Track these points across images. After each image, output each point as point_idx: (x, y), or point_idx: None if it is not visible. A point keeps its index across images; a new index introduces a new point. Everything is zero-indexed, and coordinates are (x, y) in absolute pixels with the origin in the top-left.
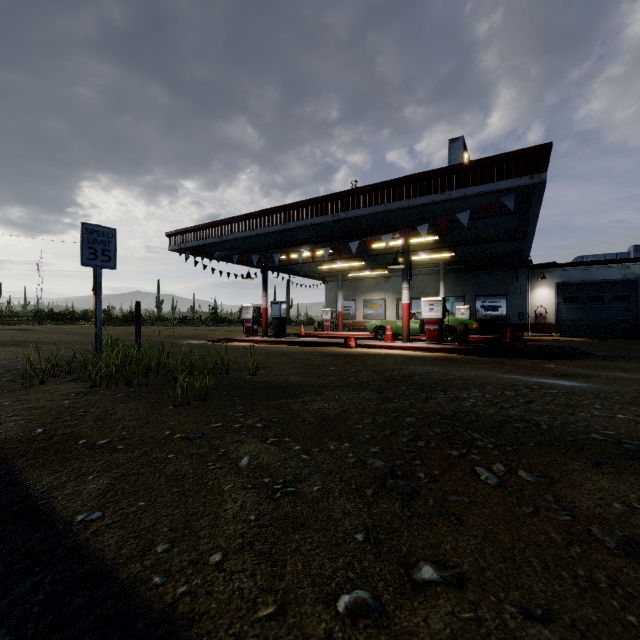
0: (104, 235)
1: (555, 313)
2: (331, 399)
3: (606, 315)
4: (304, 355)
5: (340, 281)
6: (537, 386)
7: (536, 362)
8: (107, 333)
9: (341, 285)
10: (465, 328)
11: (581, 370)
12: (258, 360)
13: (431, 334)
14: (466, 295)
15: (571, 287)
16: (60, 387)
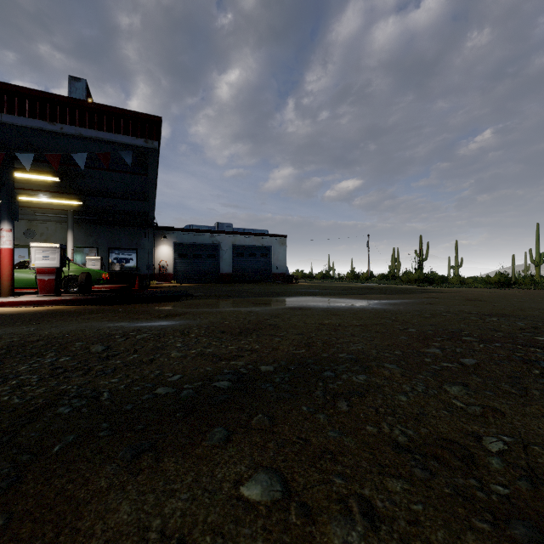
0: None
1: (173, 265)
2: None
3: (203, 267)
4: None
5: None
6: (136, 332)
7: (151, 306)
8: None
9: None
10: (88, 277)
11: (181, 309)
12: None
13: (45, 285)
14: (100, 247)
15: (183, 247)
16: None
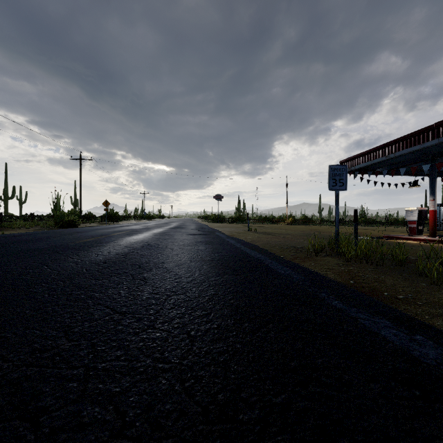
0: (340, 170)
1: None
2: None
3: None
4: None
5: None
6: None
7: None
8: (299, 229)
9: None
10: None
11: None
12: None
13: None
14: None
15: None
16: (327, 259)
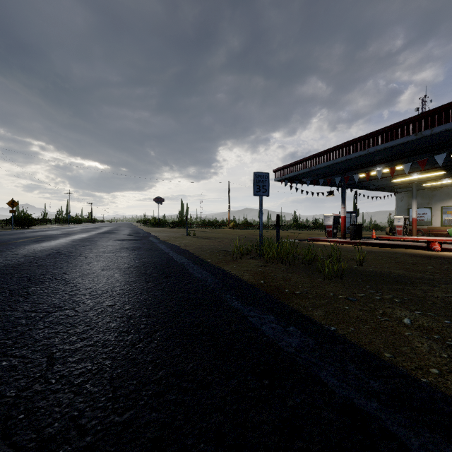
0: (263, 177)
1: None
2: (451, 291)
3: None
4: (390, 254)
5: (414, 191)
6: None
7: None
8: (238, 233)
9: (415, 194)
10: None
11: None
12: (352, 255)
13: None
14: None
15: None
16: (250, 261)
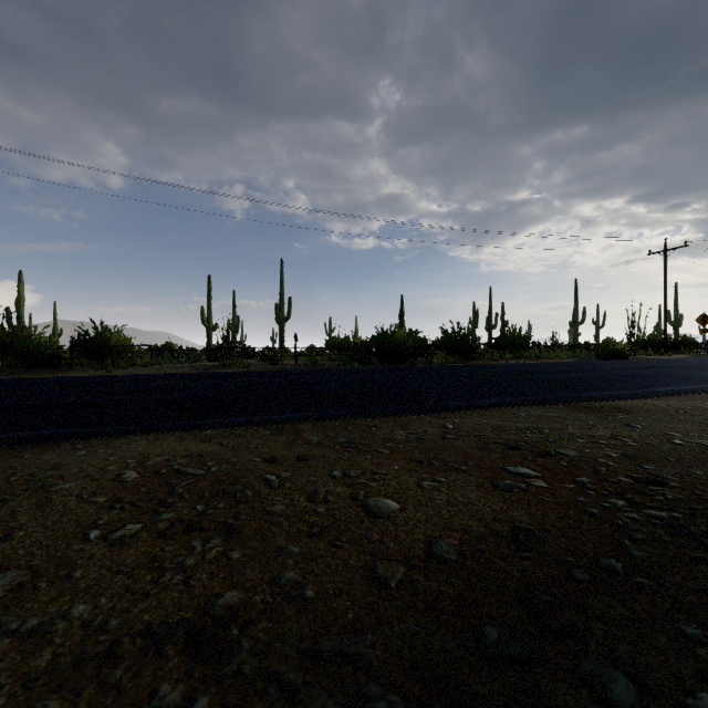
0: None
1: None
2: None
3: None
4: None
5: None
6: None
7: None
8: None
9: None
10: None
11: None
12: None
13: None
14: None
15: None
16: None
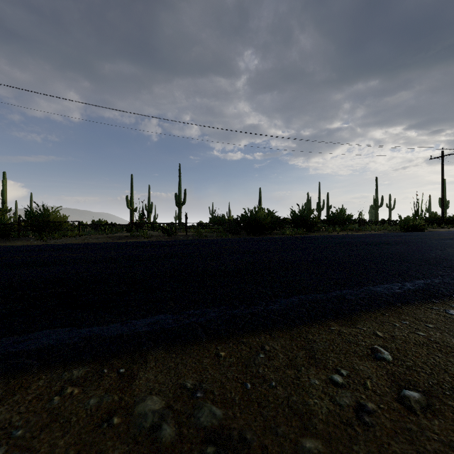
0: None
1: None
2: None
3: None
4: None
5: None
6: None
7: None
8: None
9: None
10: None
11: None
12: None
13: None
14: None
15: None
16: None
